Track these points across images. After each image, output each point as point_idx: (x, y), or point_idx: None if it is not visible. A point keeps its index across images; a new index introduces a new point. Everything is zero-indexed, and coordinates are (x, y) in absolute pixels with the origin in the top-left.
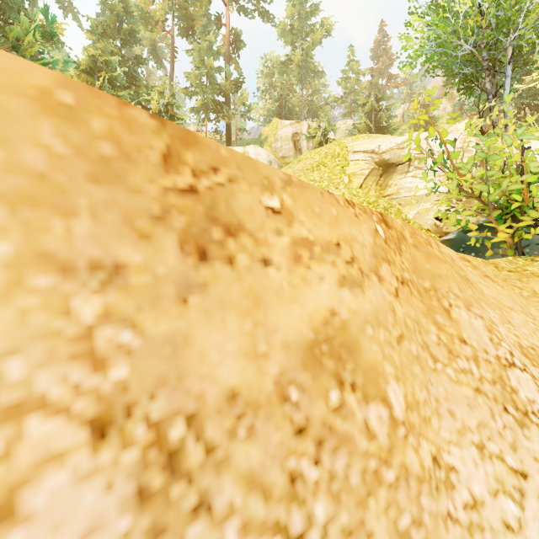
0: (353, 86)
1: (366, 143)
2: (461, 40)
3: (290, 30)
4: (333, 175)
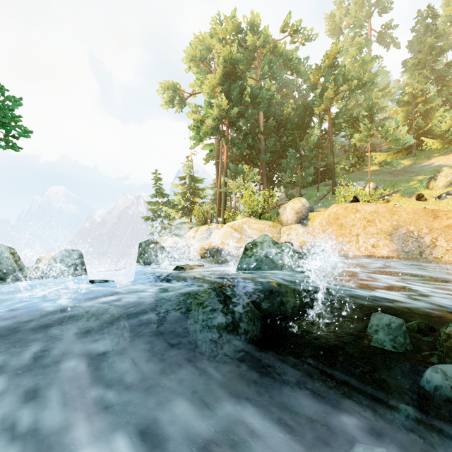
0: None
1: None
2: None
3: None
4: None
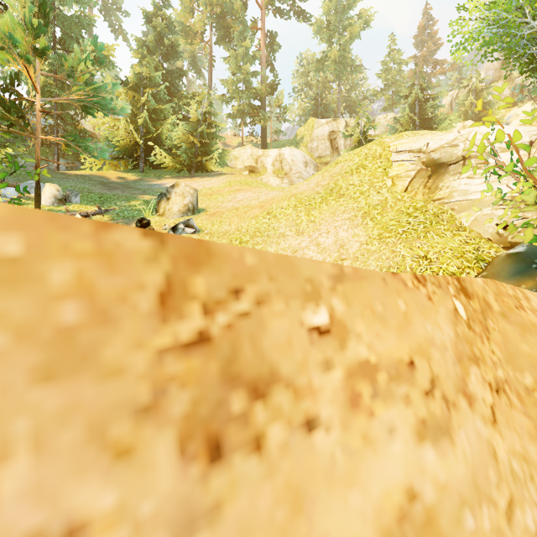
0: (394, 77)
1: (412, 141)
2: (528, 16)
3: (327, 26)
4: (375, 178)
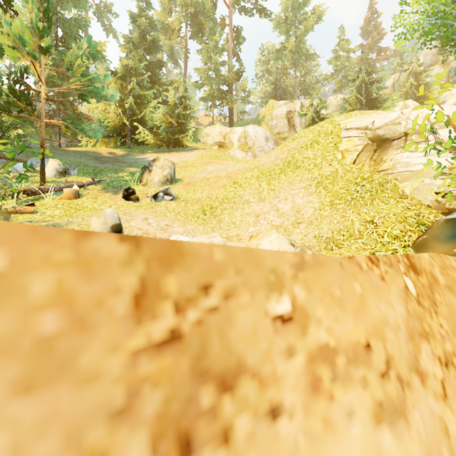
0: (343, 63)
1: (359, 120)
2: None
3: (285, 21)
4: (327, 152)
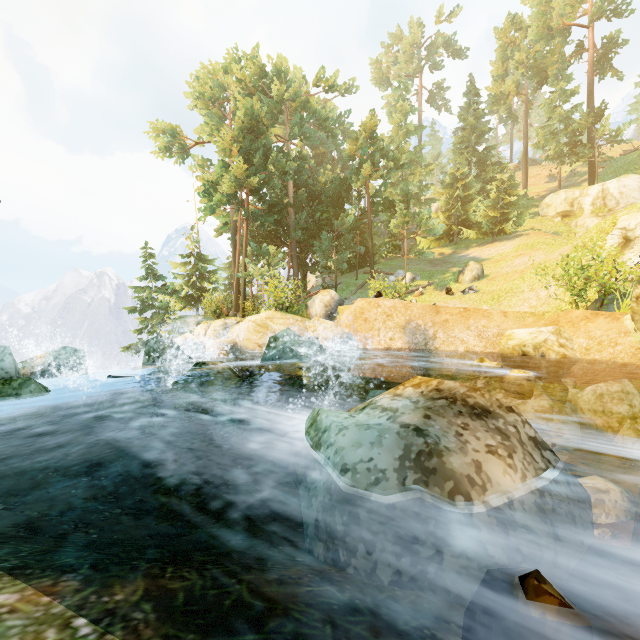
0: None
1: (627, 219)
2: None
3: None
4: None
